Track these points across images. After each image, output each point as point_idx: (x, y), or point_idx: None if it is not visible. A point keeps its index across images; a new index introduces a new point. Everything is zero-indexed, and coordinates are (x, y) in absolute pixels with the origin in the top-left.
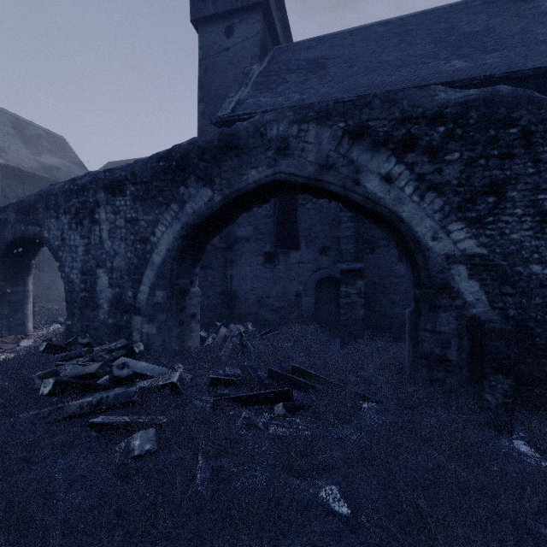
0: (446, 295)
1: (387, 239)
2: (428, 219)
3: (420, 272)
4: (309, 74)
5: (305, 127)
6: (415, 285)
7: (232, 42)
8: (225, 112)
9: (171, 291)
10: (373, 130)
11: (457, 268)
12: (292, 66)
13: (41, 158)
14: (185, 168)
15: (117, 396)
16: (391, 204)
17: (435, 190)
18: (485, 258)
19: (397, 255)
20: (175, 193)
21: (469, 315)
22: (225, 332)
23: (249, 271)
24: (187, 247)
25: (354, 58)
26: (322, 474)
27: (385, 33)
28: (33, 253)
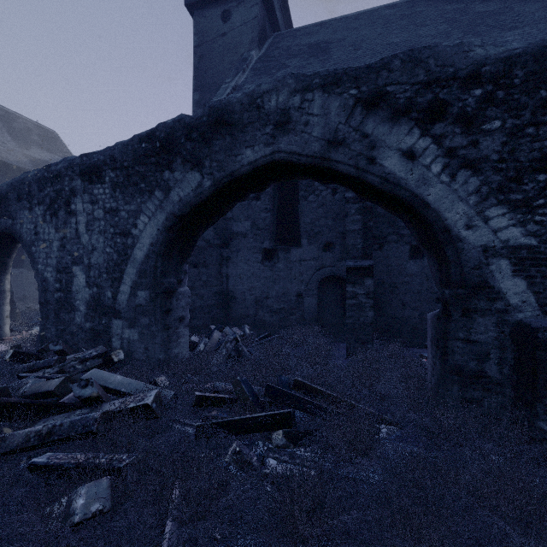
0: (484, 296)
1: (397, 234)
2: (461, 203)
3: (450, 268)
4: (311, 58)
5: (309, 97)
6: (444, 284)
7: (229, 27)
8: (220, 98)
9: (154, 292)
10: (391, 96)
11: (498, 263)
12: (293, 51)
13: (30, 152)
14: (170, 150)
15: (73, 424)
16: (413, 186)
17: (470, 167)
18: (533, 250)
19: (408, 252)
20: (159, 179)
21: (514, 321)
22: (218, 336)
23: (246, 269)
24: (173, 241)
25: (359, 41)
26: (337, 543)
27: (392, 16)
28: (9, 249)
